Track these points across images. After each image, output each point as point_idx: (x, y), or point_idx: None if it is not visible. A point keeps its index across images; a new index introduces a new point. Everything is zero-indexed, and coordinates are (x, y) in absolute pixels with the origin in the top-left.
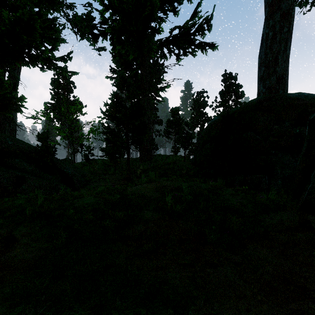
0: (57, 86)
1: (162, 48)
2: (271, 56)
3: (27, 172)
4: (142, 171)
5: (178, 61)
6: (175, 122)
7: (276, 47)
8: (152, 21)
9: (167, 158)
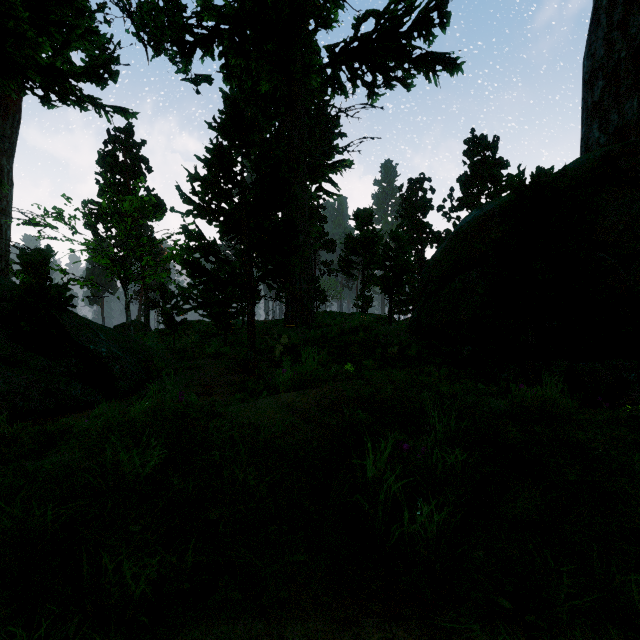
0: (111, 168)
1: (336, 70)
2: (624, 47)
3: None
4: (289, 348)
5: (372, 100)
6: (365, 241)
7: None
8: None
9: (346, 319)
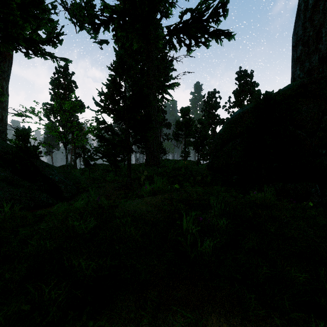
0: (57, 86)
1: (171, 38)
2: (312, 30)
3: None
4: (147, 177)
5: (189, 53)
6: (186, 124)
7: (319, 17)
8: (160, 2)
9: (176, 163)
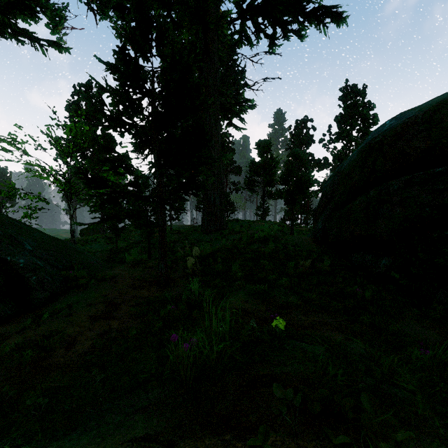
0: (76, 113)
1: (243, 24)
2: None
3: None
4: (201, 257)
5: (272, 50)
6: (265, 165)
7: None
8: None
9: (251, 225)
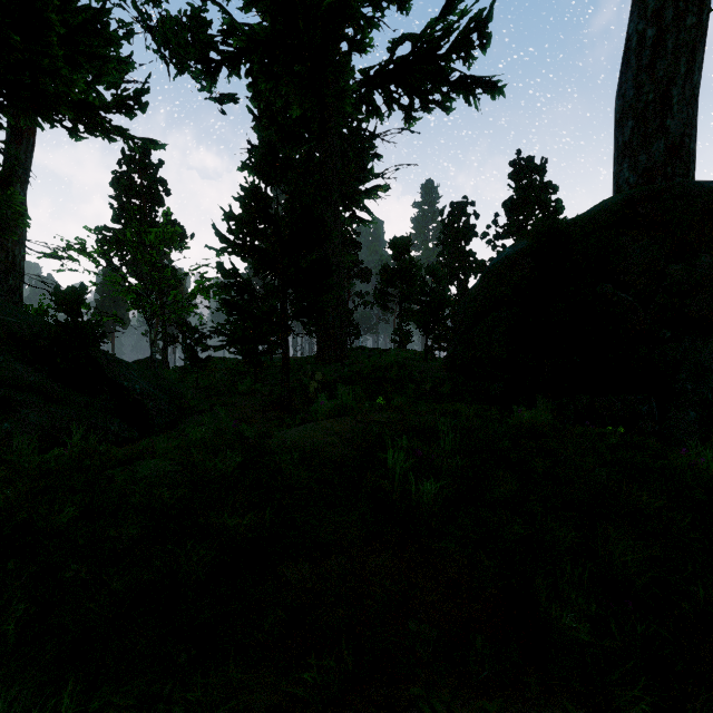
0: (126, 191)
1: (371, 93)
2: (652, 90)
3: (24, 387)
4: (322, 385)
5: (409, 124)
6: (402, 272)
7: (667, 65)
8: (347, 22)
9: (381, 355)
